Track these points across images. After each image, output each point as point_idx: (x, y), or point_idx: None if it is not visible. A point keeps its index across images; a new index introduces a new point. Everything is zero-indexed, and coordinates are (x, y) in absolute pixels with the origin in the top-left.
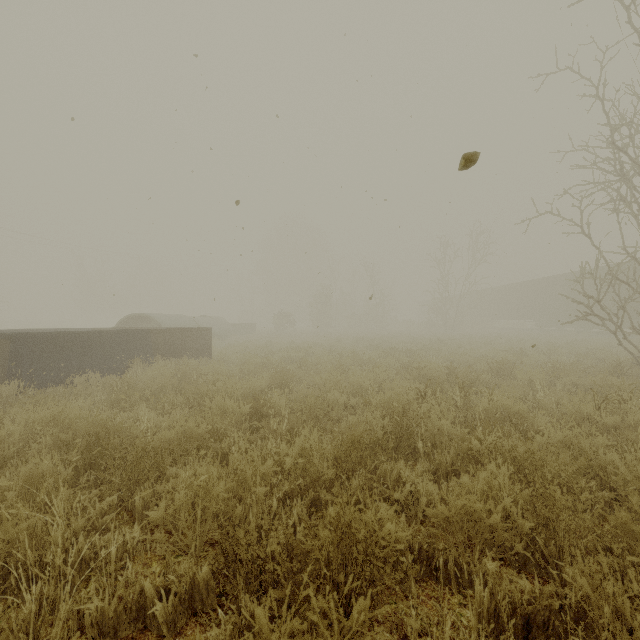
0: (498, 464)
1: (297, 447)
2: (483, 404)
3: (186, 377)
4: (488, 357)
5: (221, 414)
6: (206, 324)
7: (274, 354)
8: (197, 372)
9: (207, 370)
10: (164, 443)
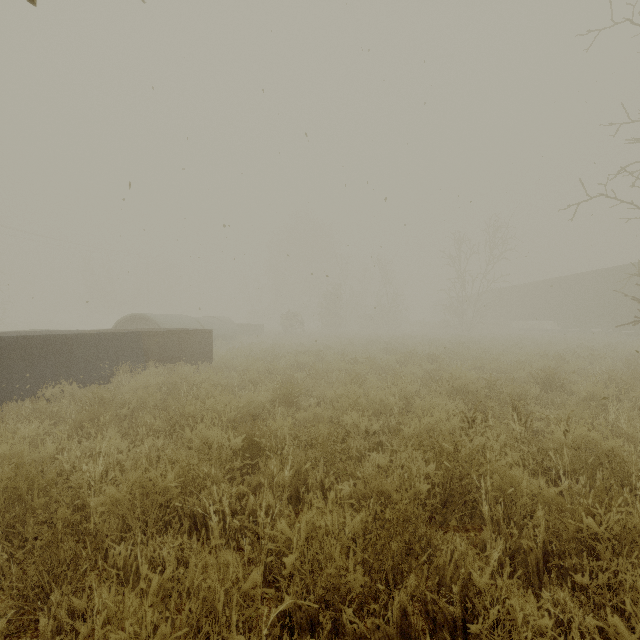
0: (632, 561)
1: (304, 528)
2: (559, 438)
3: (176, 388)
4: (525, 364)
5: (204, 448)
6: (211, 325)
7: (281, 358)
8: (189, 382)
9: (201, 380)
10: (109, 506)
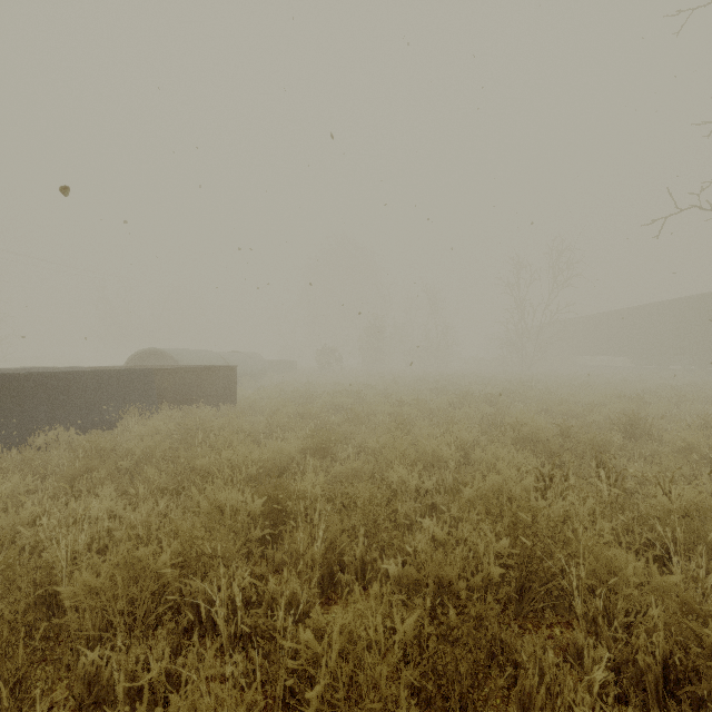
0: None
1: (338, 640)
2: (663, 504)
3: (191, 435)
4: (600, 407)
5: (216, 514)
6: (236, 361)
7: (315, 400)
8: (206, 428)
9: (221, 425)
10: (81, 598)
